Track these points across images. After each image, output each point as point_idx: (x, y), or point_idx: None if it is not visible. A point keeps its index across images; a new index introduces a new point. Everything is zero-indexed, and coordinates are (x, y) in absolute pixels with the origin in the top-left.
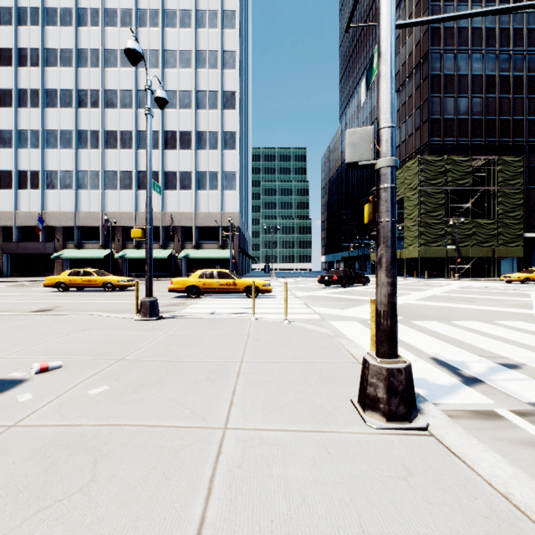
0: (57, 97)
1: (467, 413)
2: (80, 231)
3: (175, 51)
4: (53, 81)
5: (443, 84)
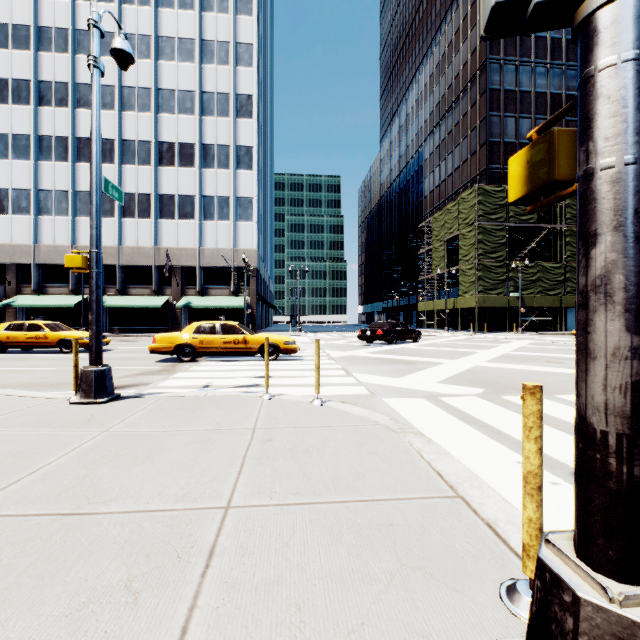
0: (7, 89)
1: None
2: (41, 270)
3: (172, 38)
4: (3, 67)
5: (503, 101)
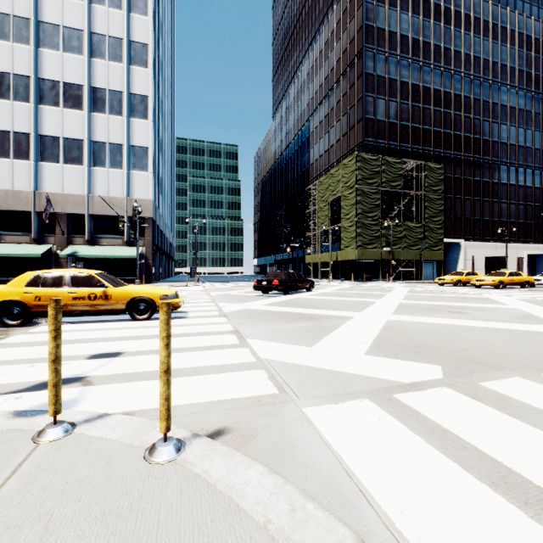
0: None
1: None
2: None
3: None
4: None
5: (376, 85)
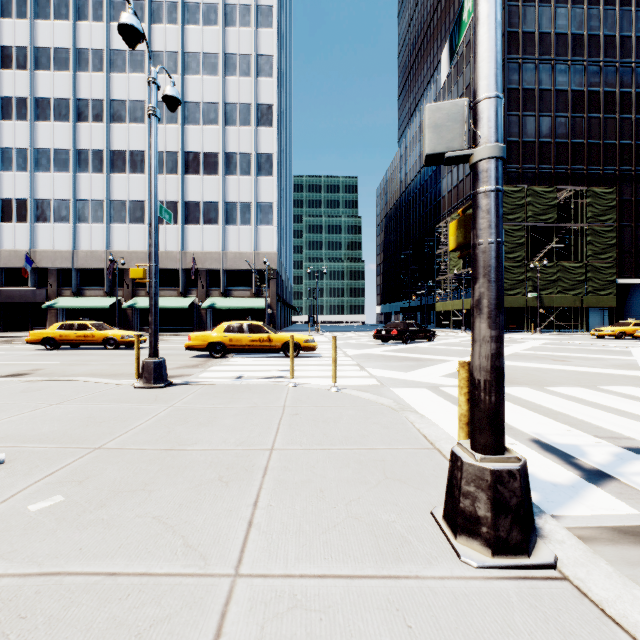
0: (50, 108)
1: (606, 532)
2: (79, 274)
3: (198, 54)
4: (45, 88)
5: (522, 100)
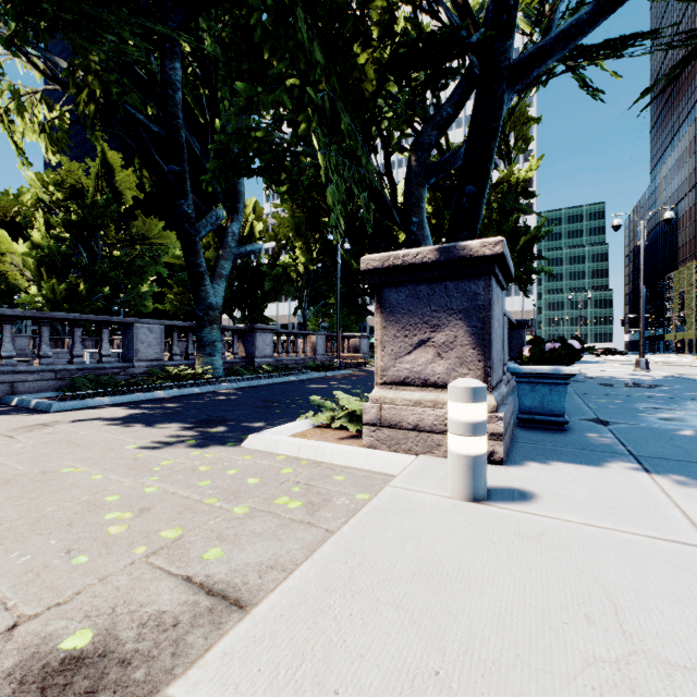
0: None
1: None
2: None
3: None
4: None
5: None
